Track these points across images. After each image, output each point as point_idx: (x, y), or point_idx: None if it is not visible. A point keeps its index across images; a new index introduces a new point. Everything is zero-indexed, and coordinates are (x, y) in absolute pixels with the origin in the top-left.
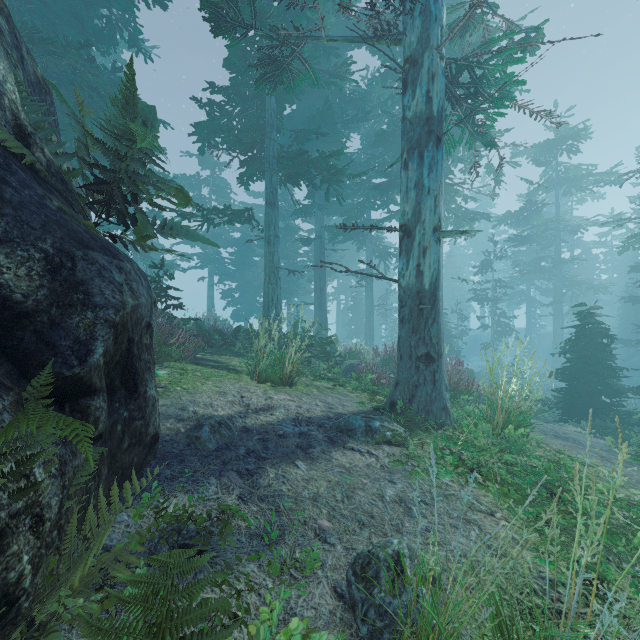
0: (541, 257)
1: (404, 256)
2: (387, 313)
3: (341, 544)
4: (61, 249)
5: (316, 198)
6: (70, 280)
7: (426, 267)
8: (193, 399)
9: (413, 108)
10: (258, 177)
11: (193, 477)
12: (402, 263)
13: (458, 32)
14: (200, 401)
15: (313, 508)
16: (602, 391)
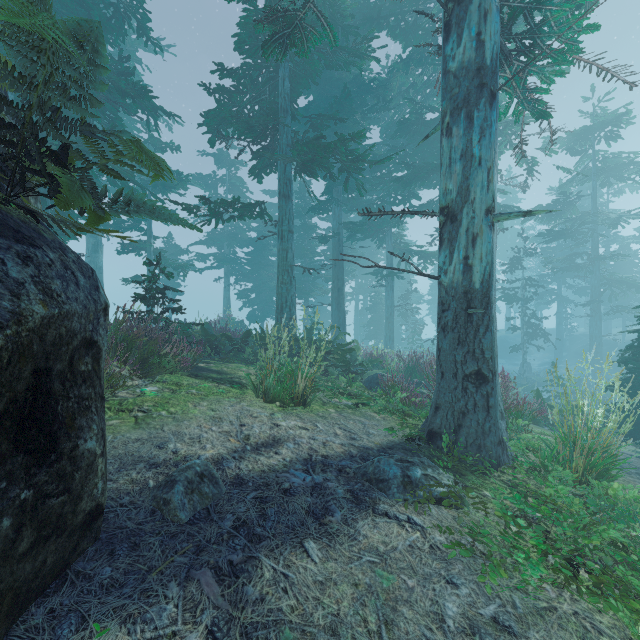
0: (576, 253)
1: (446, 246)
2: (408, 314)
3: None
4: None
5: (334, 193)
6: None
7: (476, 260)
8: (178, 430)
9: (459, 57)
10: (271, 169)
11: (144, 583)
12: (444, 255)
13: None
14: (186, 433)
15: None
16: None
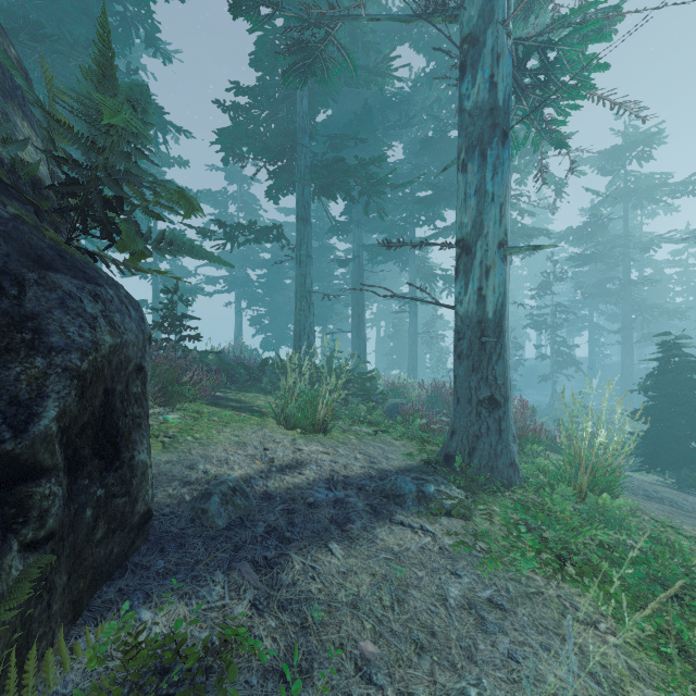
0: (607, 278)
1: (462, 278)
2: (432, 341)
3: (392, 685)
4: (3, 270)
5: (354, 214)
6: (13, 313)
7: (489, 291)
8: (205, 453)
9: (473, 97)
10: (289, 190)
11: (193, 572)
12: (459, 286)
13: (521, 14)
14: (213, 456)
15: (352, 621)
16: (692, 436)
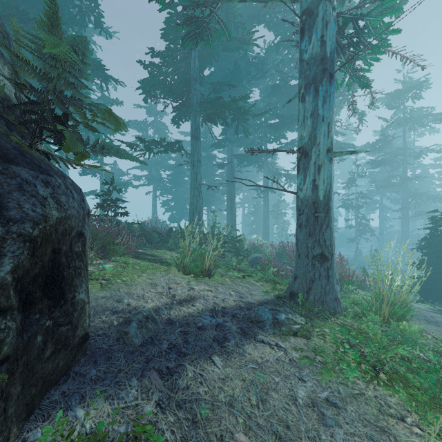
0: (392, 176)
1: (302, 173)
2: (278, 216)
3: None
4: None
5: (228, 134)
6: None
7: (320, 182)
8: (129, 291)
9: (309, 51)
10: (186, 118)
11: (116, 378)
12: (300, 179)
13: None
14: (134, 293)
15: (229, 417)
16: None
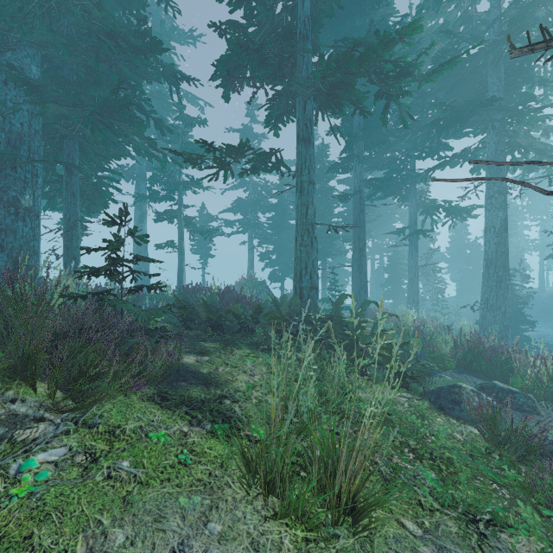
0: None
1: None
2: (430, 273)
3: None
4: None
5: (354, 150)
6: None
7: None
8: None
9: None
10: (289, 117)
11: None
12: None
13: None
14: None
15: None
16: None
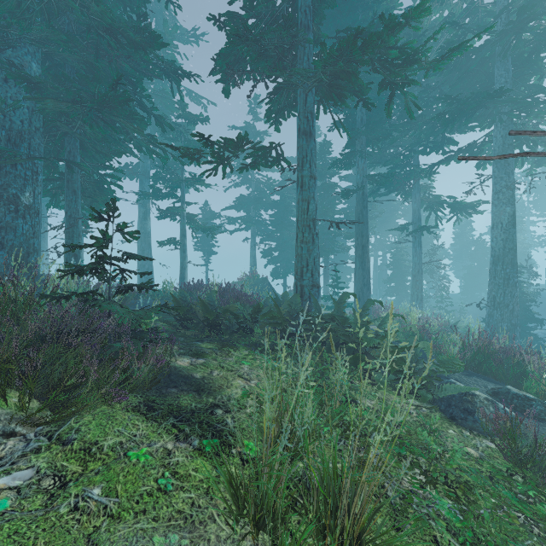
0: None
1: None
2: (433, 270)
3: None
4: None
5: (357, 145)
6: None
7: None
8: None
9: None
10: (290, 111)
11: None
12: None
13: None
14: None
15: None
16: None
